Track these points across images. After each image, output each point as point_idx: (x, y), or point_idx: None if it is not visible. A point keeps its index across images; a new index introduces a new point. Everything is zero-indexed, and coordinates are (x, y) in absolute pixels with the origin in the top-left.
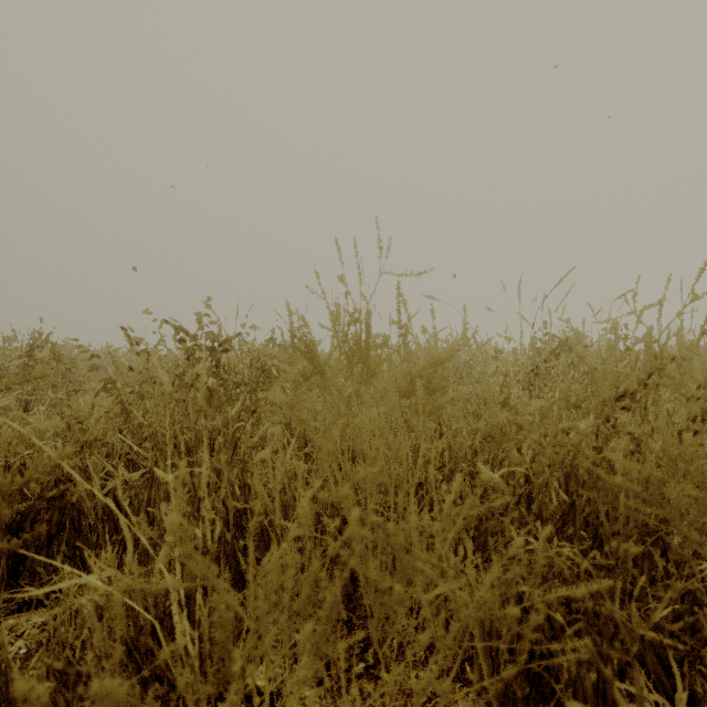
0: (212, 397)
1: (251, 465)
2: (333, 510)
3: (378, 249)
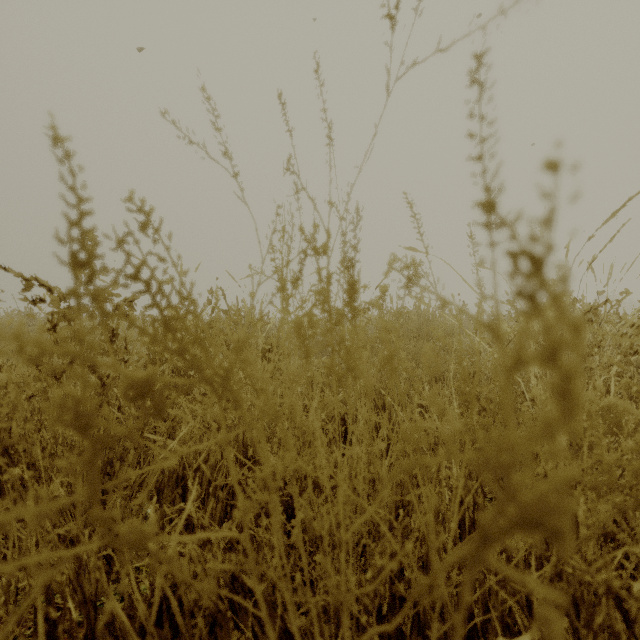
0: (104, 385)
1: (92, 563)
2: (274, 619)
3: (382, 17)
